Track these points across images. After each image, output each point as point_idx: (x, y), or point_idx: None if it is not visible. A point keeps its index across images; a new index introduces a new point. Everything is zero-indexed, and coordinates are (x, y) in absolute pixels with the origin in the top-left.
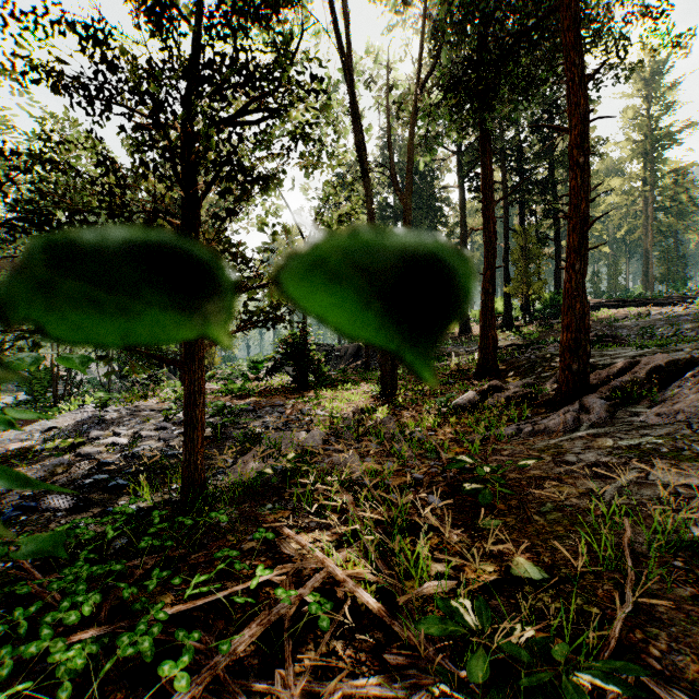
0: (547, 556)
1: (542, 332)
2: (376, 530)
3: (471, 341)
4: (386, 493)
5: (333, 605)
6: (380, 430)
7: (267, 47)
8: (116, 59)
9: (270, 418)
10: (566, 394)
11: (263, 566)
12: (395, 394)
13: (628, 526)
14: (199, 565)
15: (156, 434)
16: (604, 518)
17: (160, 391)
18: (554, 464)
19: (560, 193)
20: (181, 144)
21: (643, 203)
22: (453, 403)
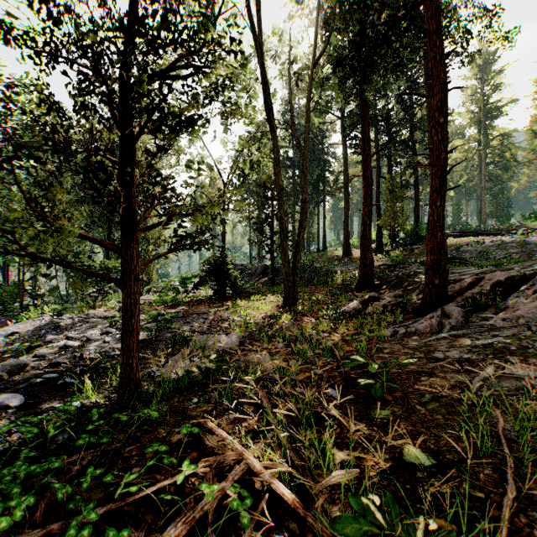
0: (432, 443)
1: (405, 255)
2: (286, 420)
3: (352, 262)
4: (292, 386)
5: (253, 500)
6: (285, 333)
7: (193, 13)
8: (60, 15)
9: (196, 324)
10: (430, 303)
11: (189, 461)
12: (296, 304)
13: (500, 417)
14: (132, 458)
15: (102, 337)
16: (474, 407)
17: (108, 301)
18: (426, 360)
19: (418, 150)
20: (120, 93)
21: (479, 159)
22: (342, 310)
